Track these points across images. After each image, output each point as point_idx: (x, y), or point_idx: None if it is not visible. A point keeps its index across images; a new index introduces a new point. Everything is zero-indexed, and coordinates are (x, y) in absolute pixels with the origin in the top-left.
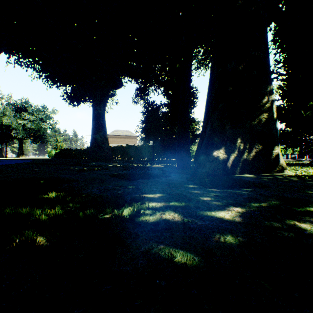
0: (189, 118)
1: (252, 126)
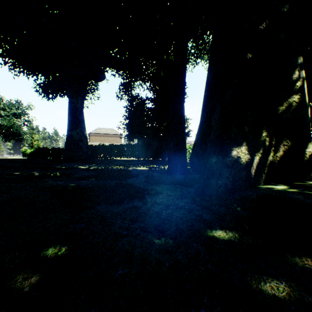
0: None
1: (279, 113)
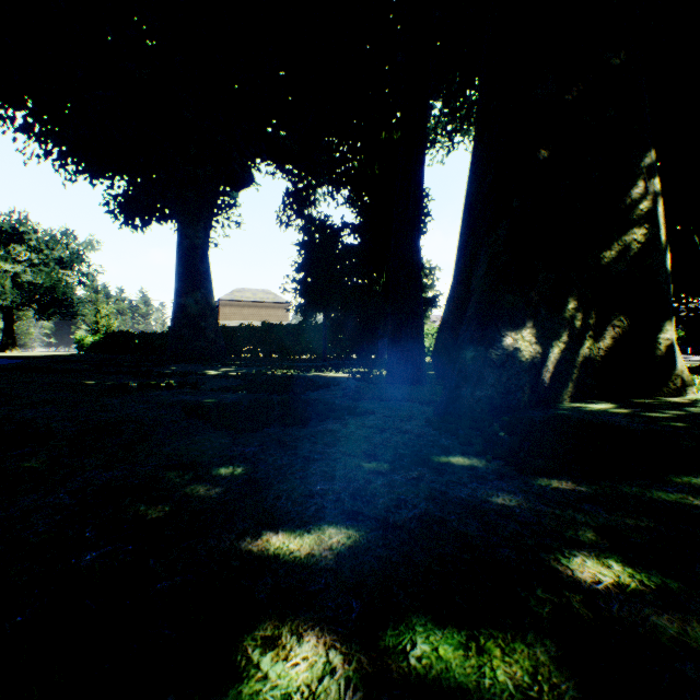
0: None
1: (605, 263)
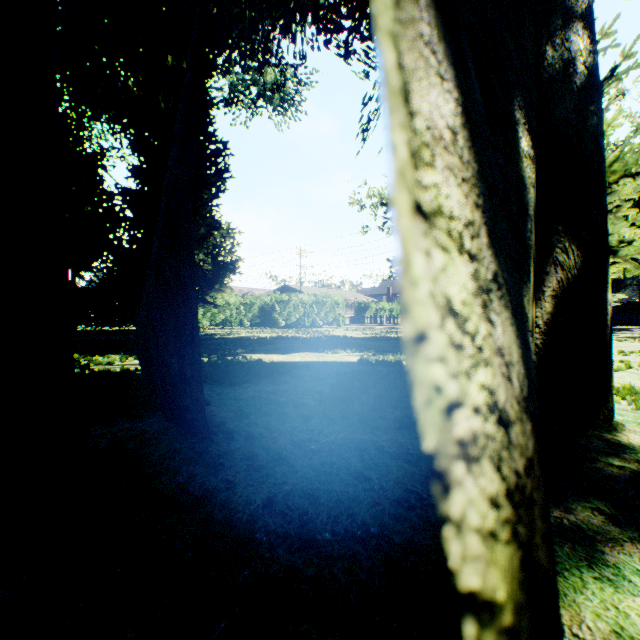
0: (205, 217)
1: (547, 76)
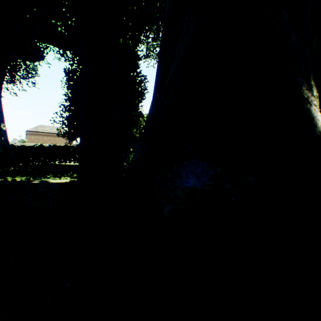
0: (136, 112)
1: None
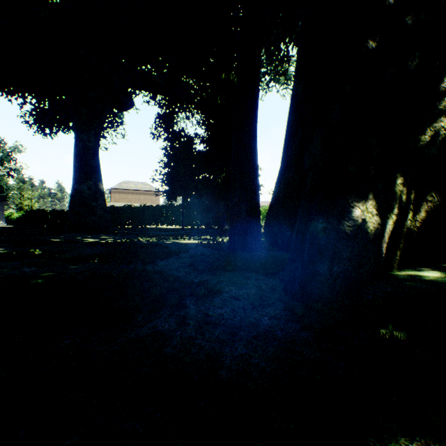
0: None
1: (420, 146)
